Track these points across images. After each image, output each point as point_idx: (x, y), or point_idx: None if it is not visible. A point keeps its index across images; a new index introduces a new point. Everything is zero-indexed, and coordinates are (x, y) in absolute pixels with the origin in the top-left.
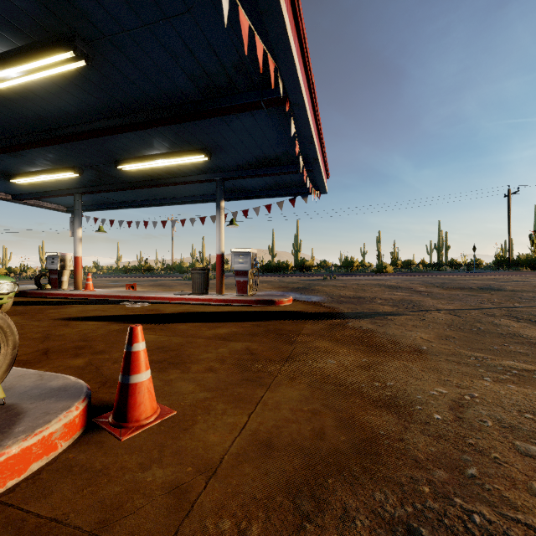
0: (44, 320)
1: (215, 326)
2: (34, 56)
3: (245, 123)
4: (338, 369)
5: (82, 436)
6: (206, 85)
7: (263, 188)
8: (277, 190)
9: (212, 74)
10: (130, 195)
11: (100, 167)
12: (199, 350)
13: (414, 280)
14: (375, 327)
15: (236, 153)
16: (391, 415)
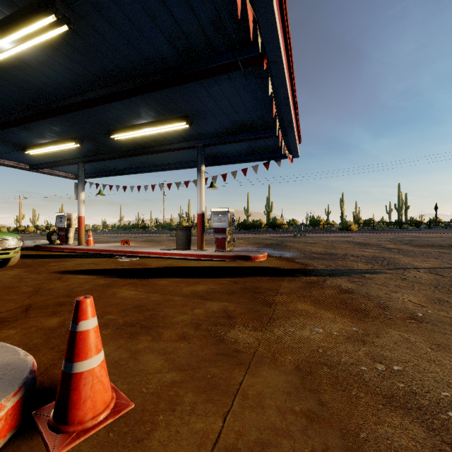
0: (43, 273)
1: (194, 282)
2: (22, 24)
3: (223, 88)
4: (327, 342)
5: (7, 445)
6: (184, 48)
7: (240, 153)
8: (252, 155)
9: (190, 35)
10: (124, 163)
11: (96, 137)
12: (175, 310)
13: (380, 237)
14: (355, 286)
15: (215, 120)
16: (417, 427)
